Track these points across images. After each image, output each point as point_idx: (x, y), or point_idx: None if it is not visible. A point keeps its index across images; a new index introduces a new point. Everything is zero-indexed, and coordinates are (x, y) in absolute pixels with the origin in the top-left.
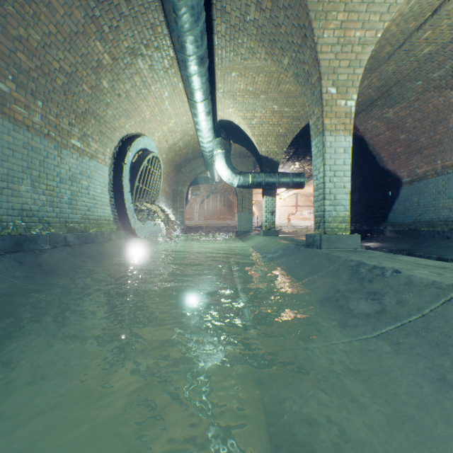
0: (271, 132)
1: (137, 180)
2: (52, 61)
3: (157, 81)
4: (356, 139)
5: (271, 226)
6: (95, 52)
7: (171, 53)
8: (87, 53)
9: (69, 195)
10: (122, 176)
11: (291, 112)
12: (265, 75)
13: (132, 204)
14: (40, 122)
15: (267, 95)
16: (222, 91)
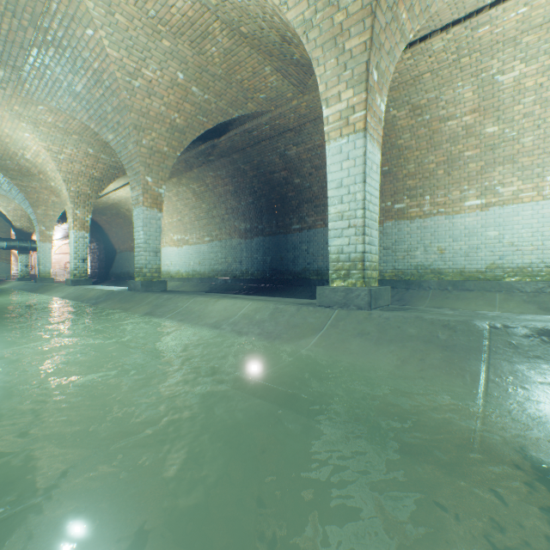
0: (25, 215)
1: None
2: None
3: None
4: (96, 223)
5: (26, 275)
6: None
7: None
8: None
9: None
10: None
11: None
12: None
13: None
14: None
15: None
16: None
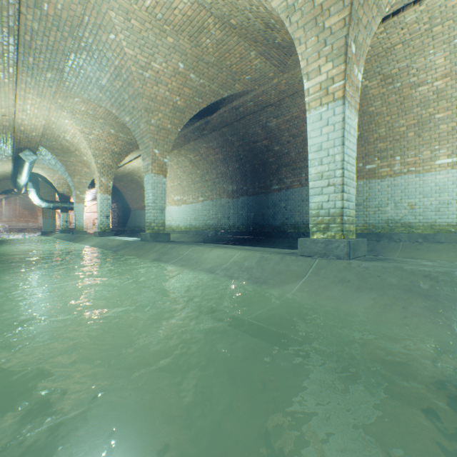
0: (66, 183)
1: None
2: None
3: None
4: (116, 188)
5: (66, 228)
6: None
7: (11, 157)
8: None
9: None
10: None
11: None
12: None
13: None
14: None
15: None
16: (36, 166)
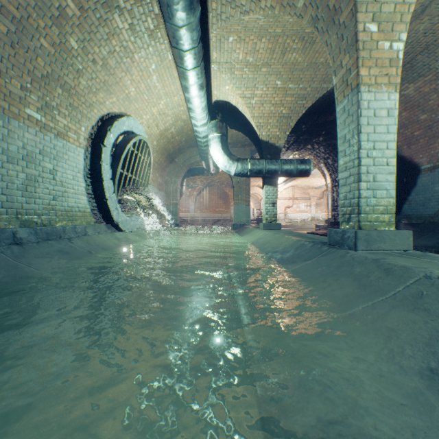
0: (273, 113)
1: (120, 166)
2: None
3: (141, 47)
4: None
5: (272, 219)
6: None
7: (156, 8)
8: None
9: (23, 179)
10: (101, 160)
11: (297, 89)
12: (268, 40)
13: (115, 193)
14: None
15: (270, 68)
16: (218, 63)
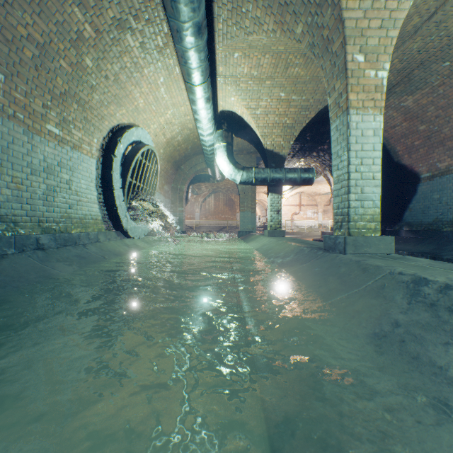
0: (277, 123)
1: (129, 175)
2: (16, 26)
3: (150, 62)
4: None
5: (277, 226)
6: (74, 20)
7: (165, 28)
8: (63, 20)
9: (44, 190)
10: (112, 170)
11: (300, 100)
12: (271, 56)
13: (124, 201)
14: (2, 100)
15: (274, 81)
16: (223, 76)
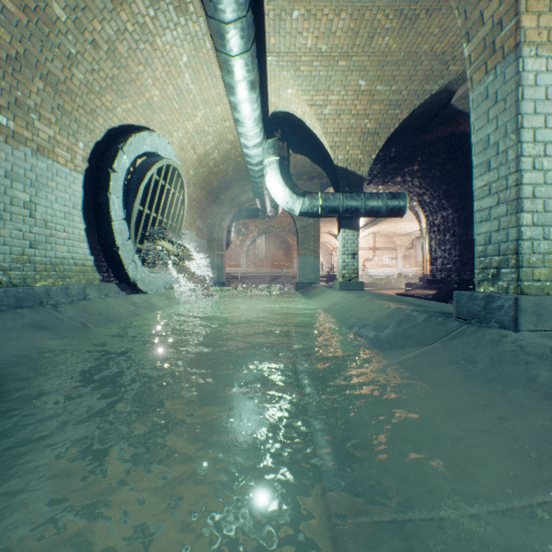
0: (353, 128)
1: (138, 201)
2: None
3: (165, 26)
4: None
5: (352, 276)
6: None
7: None
8: None
9: None
10: (108, 191)
11: (388, 92)
12: (350, 14)
13: (130, 239)
14: None
15: (351, 61)
16: (276, 54)
